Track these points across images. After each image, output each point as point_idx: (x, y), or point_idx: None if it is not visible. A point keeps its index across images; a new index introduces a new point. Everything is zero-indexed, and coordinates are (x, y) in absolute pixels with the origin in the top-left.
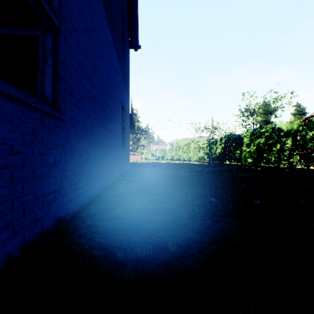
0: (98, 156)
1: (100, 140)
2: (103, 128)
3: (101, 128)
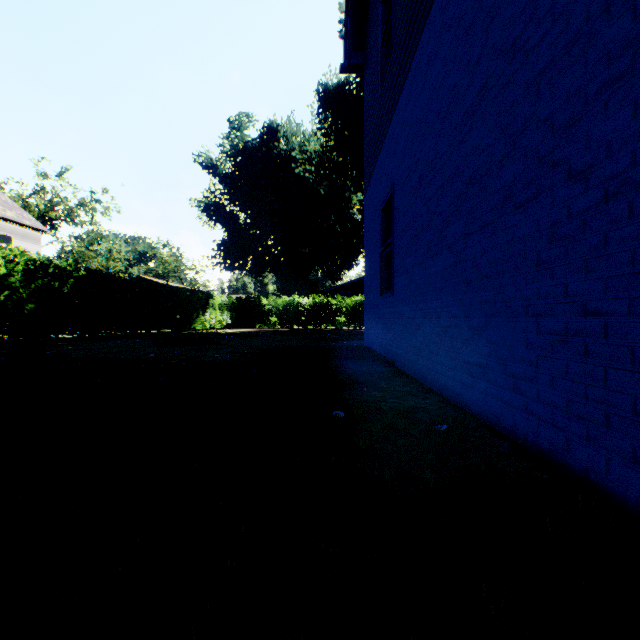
0: (419, 319)
1: (423, 291)
2: (431, 261)
3: (425, 267)
